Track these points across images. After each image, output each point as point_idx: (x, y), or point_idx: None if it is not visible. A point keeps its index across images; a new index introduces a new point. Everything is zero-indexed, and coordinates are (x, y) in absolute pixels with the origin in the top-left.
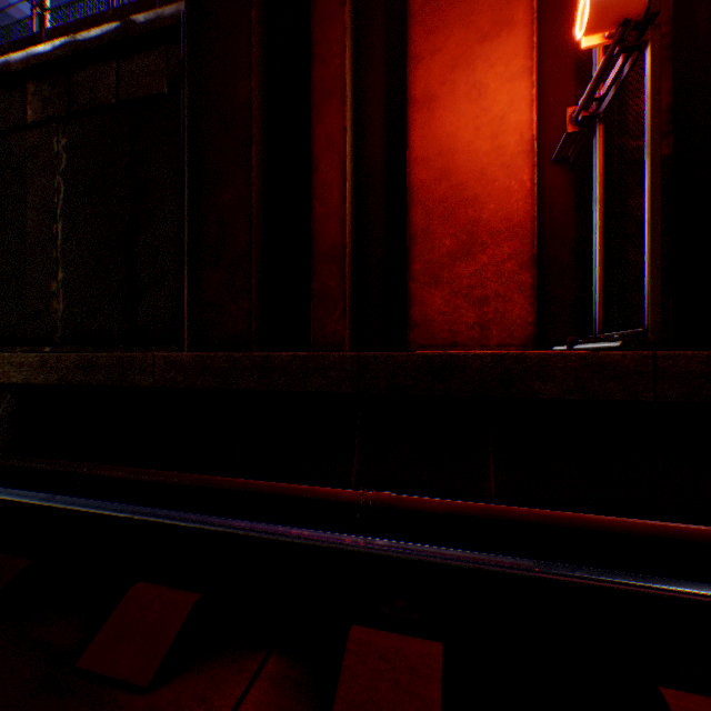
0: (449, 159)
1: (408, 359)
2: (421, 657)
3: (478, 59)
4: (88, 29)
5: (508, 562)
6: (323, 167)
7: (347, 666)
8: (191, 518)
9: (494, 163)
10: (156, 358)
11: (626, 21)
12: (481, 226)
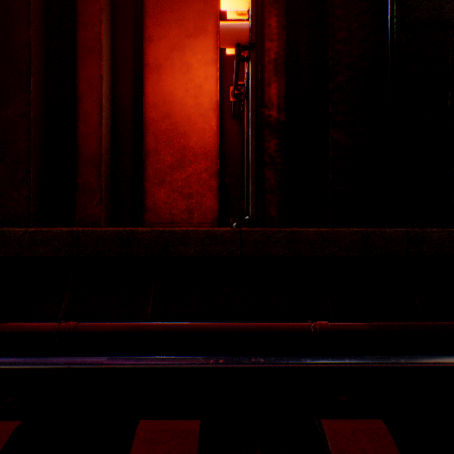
0: (170, 106)
1: (106, 233)
2: None
3: (187, 48)
4: None
5: (91, 361)
6: (87, 100)
7: None
8: None
9: (197, 113)
10: None
11: (239, 44)
12: (189, 150)
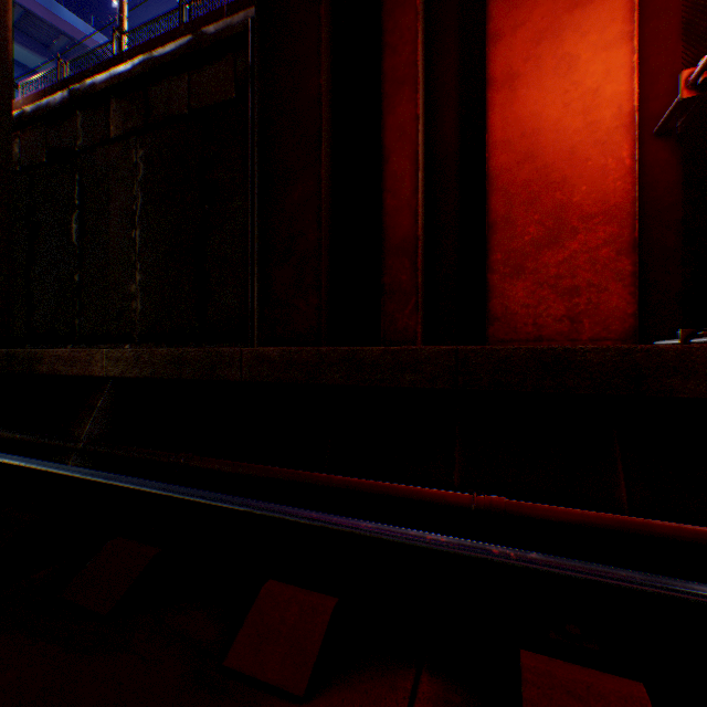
0: (533, 140)
1: (513, 353)
2: (621, 699)
3: (566, 29)
4: (162, 46)
5: None
6: (394, 158)
7: (528, 699)
8: (312, 515)
9: (586, 141)
10: (242, 353)
11: None
12: (570, 210)
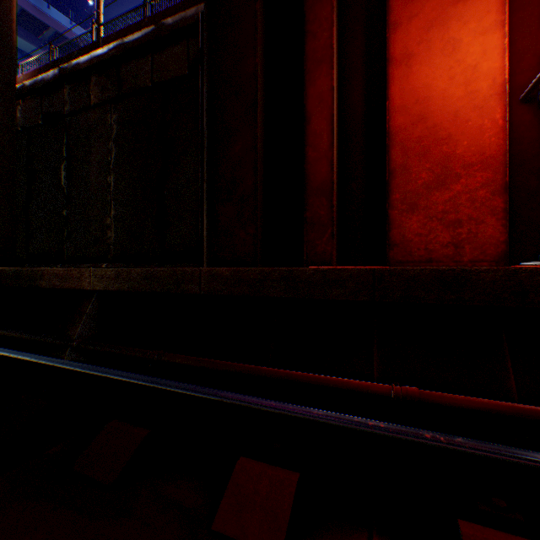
0: (424, 105)
1: (420, 273)
2: None
3: (451, 19)
4: (131, 34)
5: None
6: (314, 120)
7: None
8: (272, 404)
9: (467, 106)
10: (201, 272)
11: None
12: (454, 160)
